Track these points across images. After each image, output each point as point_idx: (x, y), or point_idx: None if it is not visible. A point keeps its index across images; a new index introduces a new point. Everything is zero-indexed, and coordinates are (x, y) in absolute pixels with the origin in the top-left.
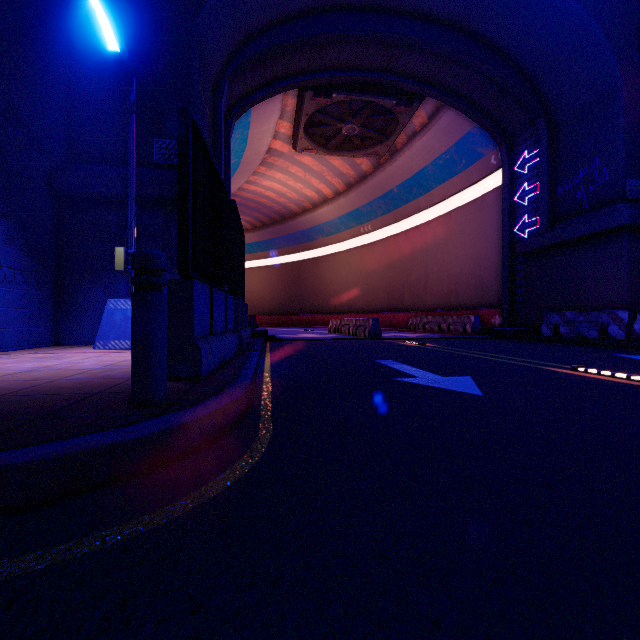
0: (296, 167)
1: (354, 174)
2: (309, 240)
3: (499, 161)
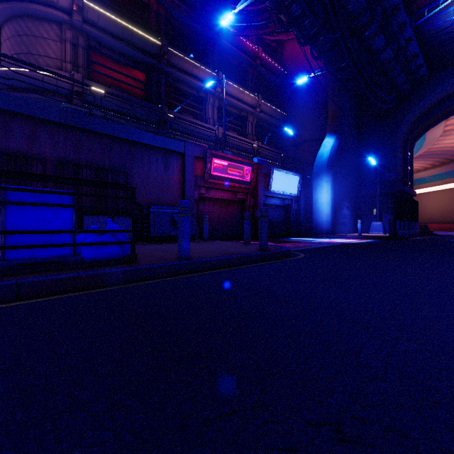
0: None
1: None
2: None
3: None
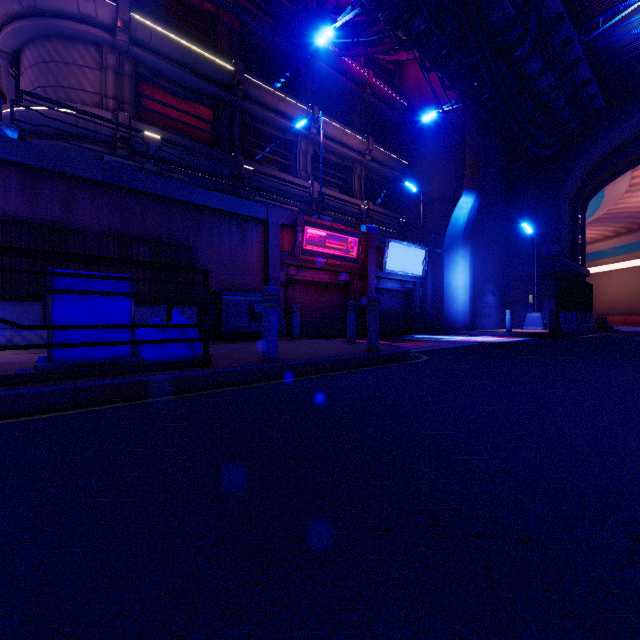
0: None
1: None
2: None
3: None
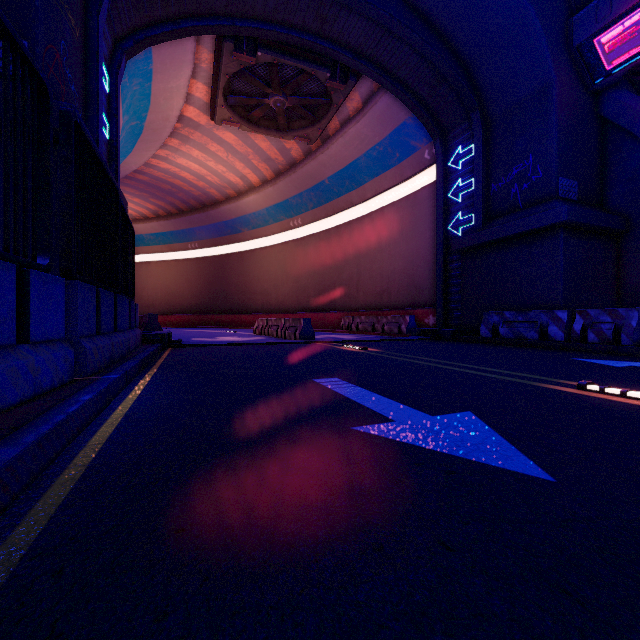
0: (216, 145)
1: (283, 160)
2: (234, 232)
3: (433, 156)
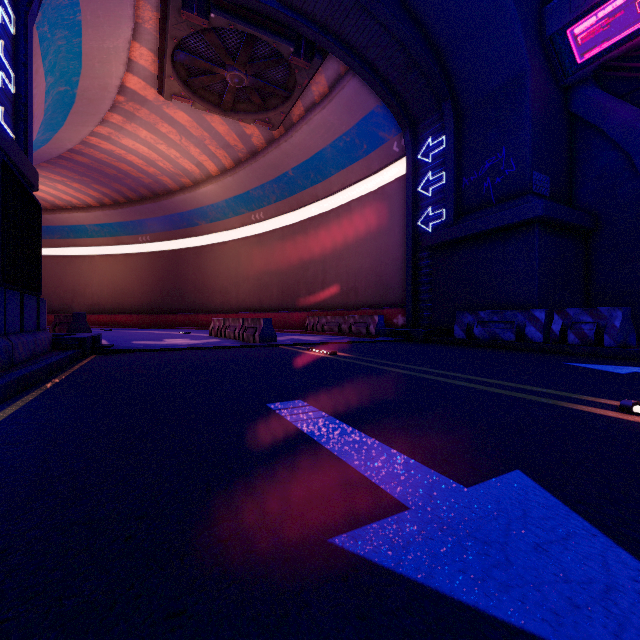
0: (168, 125)
1: (243, 148)
2: (190, 225)
3: (402, 148)
